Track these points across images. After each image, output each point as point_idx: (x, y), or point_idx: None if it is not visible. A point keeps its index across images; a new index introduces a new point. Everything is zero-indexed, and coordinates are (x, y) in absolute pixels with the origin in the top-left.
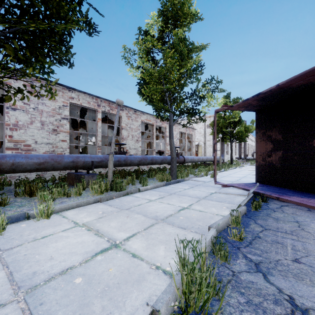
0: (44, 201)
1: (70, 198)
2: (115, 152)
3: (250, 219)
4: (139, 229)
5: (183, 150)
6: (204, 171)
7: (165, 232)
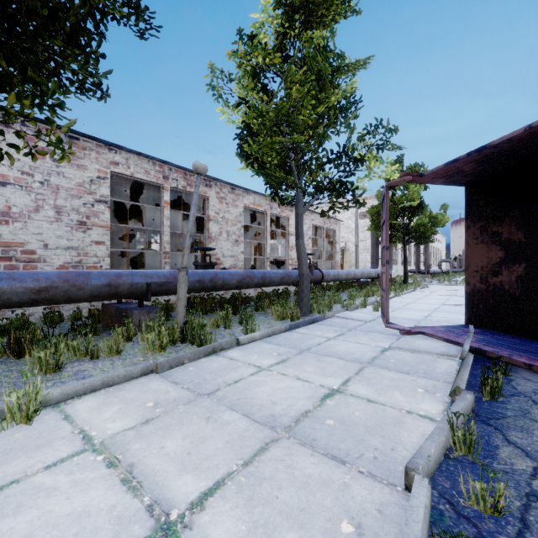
0: (39, 370)
1: (96, 362)
2: (195, 263)
3: (491, 428)
4: (231, 461)
5: (319, 258)
6: (359, 296)
7: (296, 473)
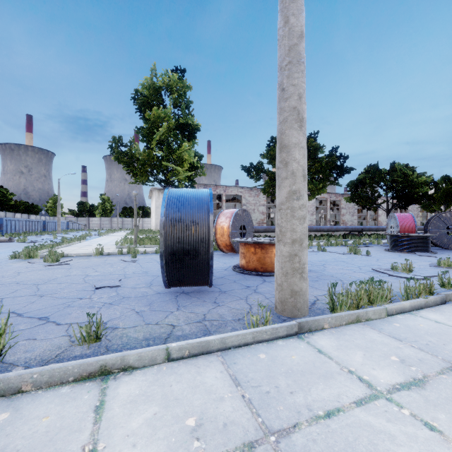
0: None
1: None
2: None
3: None
4: None
5: None
6: None
7: None
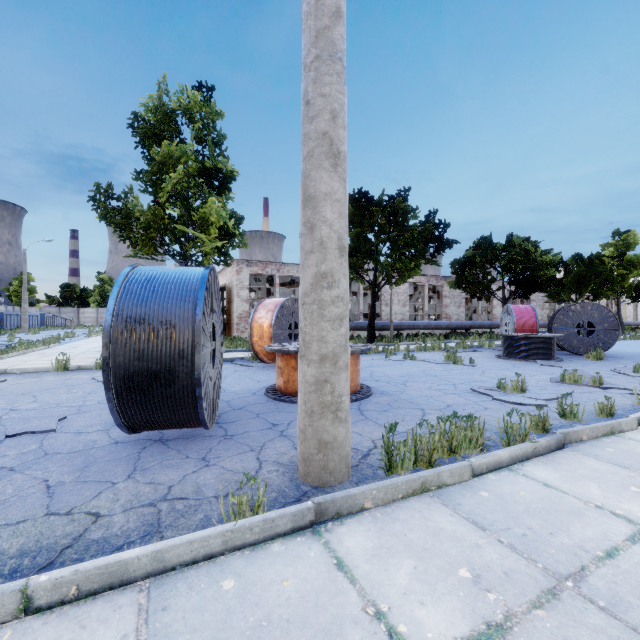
0: None
1: None
2: None
3: None
4: None
5: None
6: None
7: None
